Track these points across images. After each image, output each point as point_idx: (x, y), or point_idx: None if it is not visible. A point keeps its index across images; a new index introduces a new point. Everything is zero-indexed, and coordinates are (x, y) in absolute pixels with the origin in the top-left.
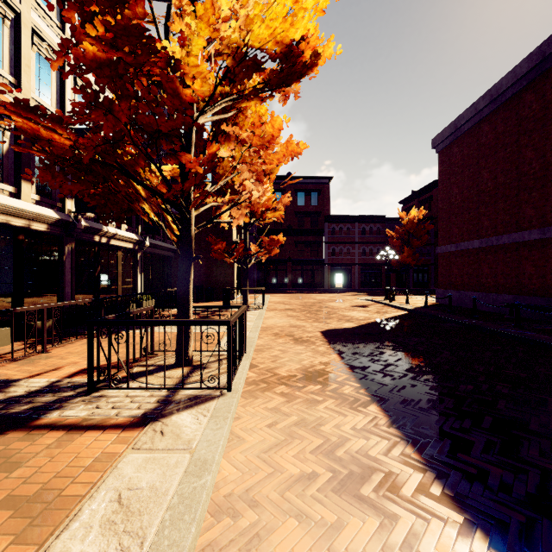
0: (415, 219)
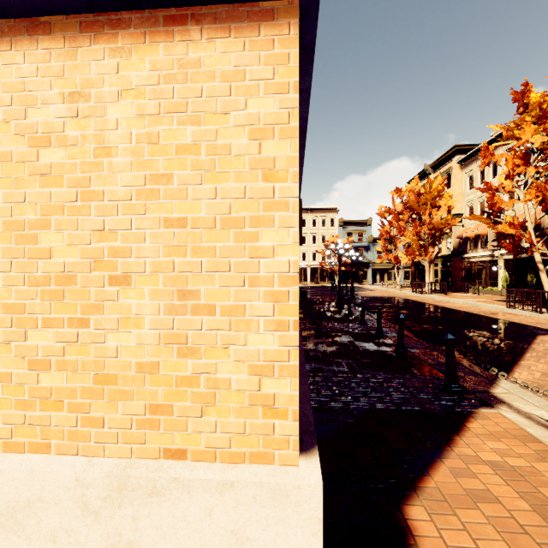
0: None
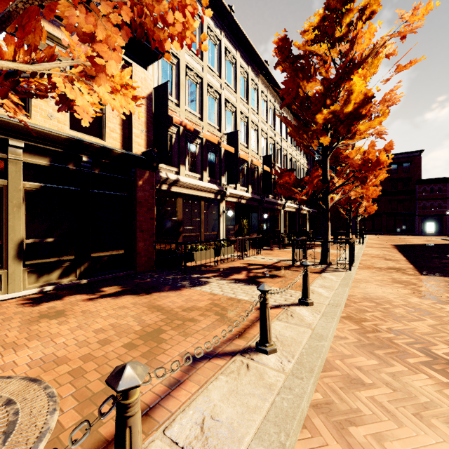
0: None
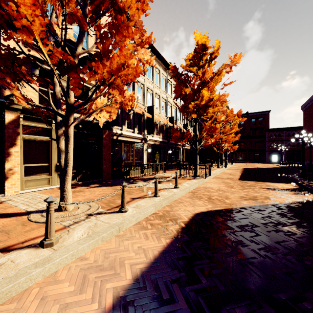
0: None
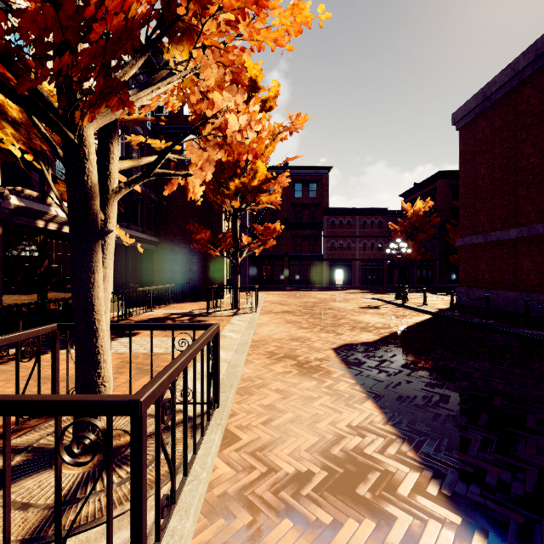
0: (420, 211)
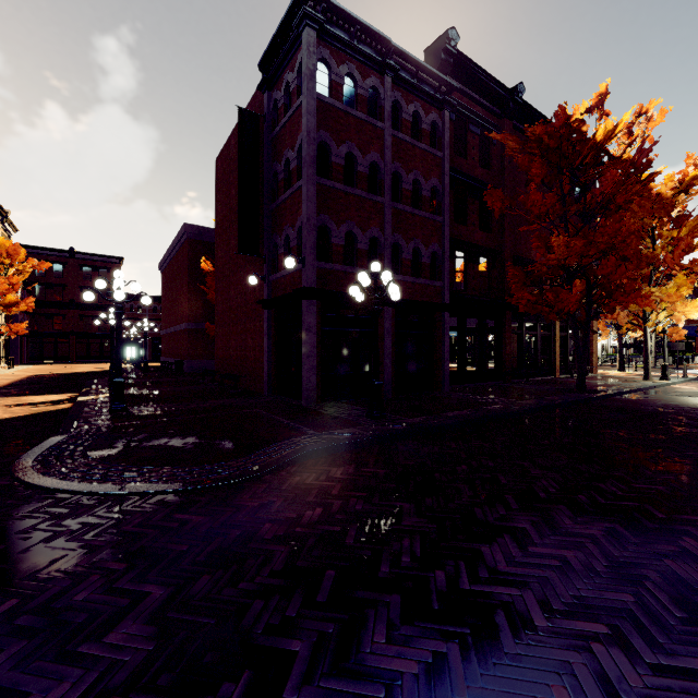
0: None
